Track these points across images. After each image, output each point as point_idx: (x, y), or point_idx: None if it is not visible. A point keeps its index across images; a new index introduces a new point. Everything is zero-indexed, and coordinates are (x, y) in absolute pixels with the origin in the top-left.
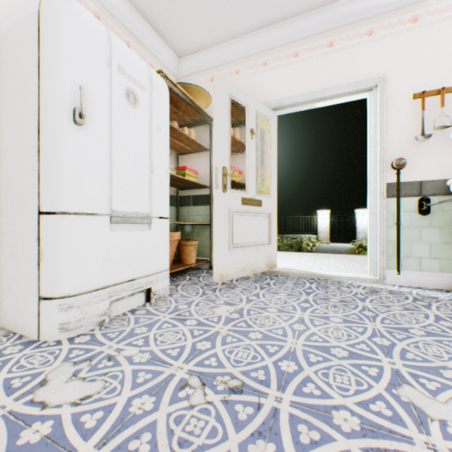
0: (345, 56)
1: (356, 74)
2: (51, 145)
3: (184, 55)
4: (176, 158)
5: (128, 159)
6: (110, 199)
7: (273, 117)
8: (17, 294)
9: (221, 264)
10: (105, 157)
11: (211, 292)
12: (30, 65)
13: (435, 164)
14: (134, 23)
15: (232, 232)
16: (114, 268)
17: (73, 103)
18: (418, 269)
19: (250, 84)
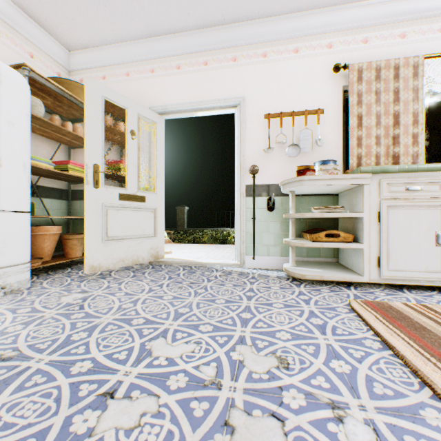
0: (217, 76)
1: (225, 92)
2: None
3: (74, 49)
4: (68, 151)
5: None
6: None
7: (160, 121)
8: None
9: (92, 256)
10: None
11: (78, 282)
12: None
13: (278, 172)
14: (3, 8)
15: (107, 225)
16: None
17: None
18: (267, 254)
19: (140, 87)
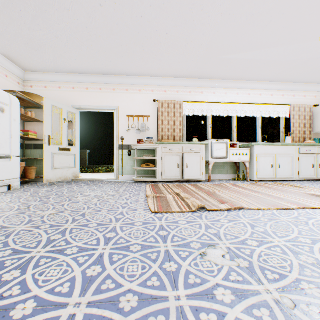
0: (106, 95)
1: (110, 103)
2: None
3: (29, 71)
4: (23, 123)
5: (1, 134)
6: None
7: (78, 112)
8: None
9: (48, 175)
10: None
11: (42, 186)
12: None
13: (133, 139)
14: None
15: (54, 162)
16: None
17: None
18: (128, 174)
19: (67, 95)
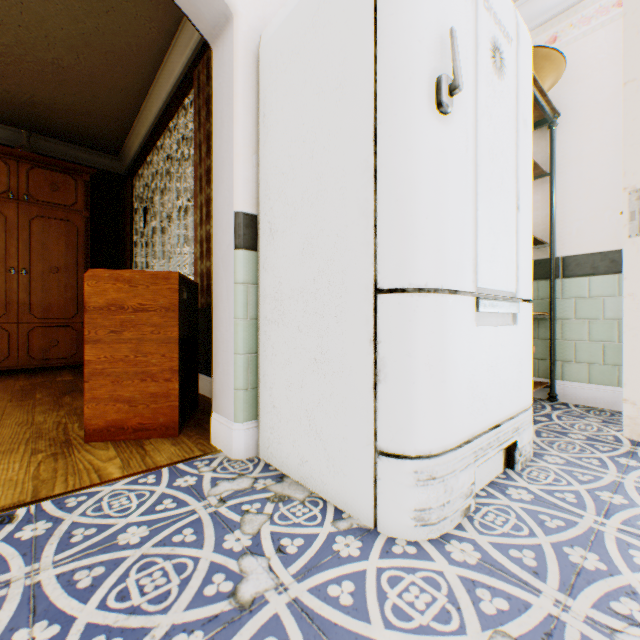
0: None
1: None
2: (398, 159)
3: None
4: None
5: (493, 182)
6: (474, 262)
7: None
8: (324, 434)
9: None
10: (469, 177)
11: (633, 462)
12: (353, 25)
13: None
14: None
15: None
16: (478, 402)
17: (434, 69)
18: None
19: None
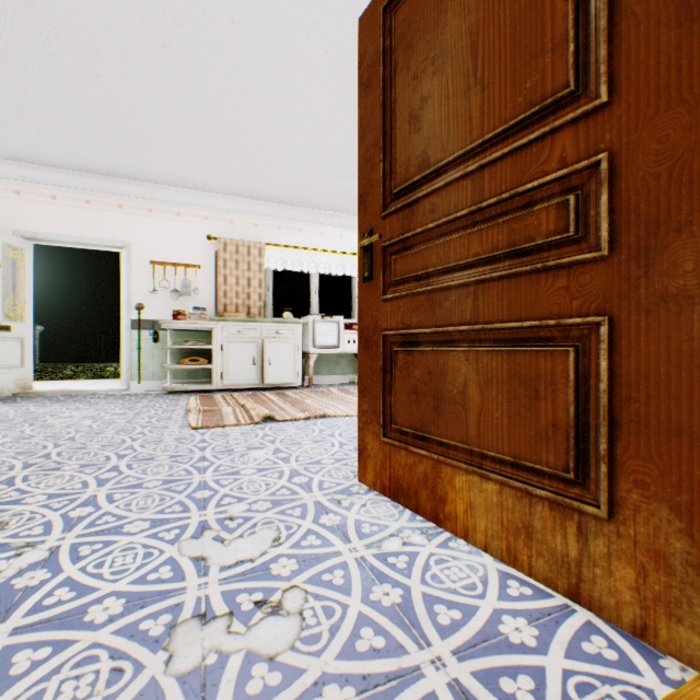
0: (102, 217)
1: (111, 234)
2: None
3: None
4: None
5: None
6: None
7: (30, 246)
8: None
9: None
10: None
11: None
12: None
13: (164, 310)
14: None
15: None
16: None
17: None
18: (154, 379)
19: None
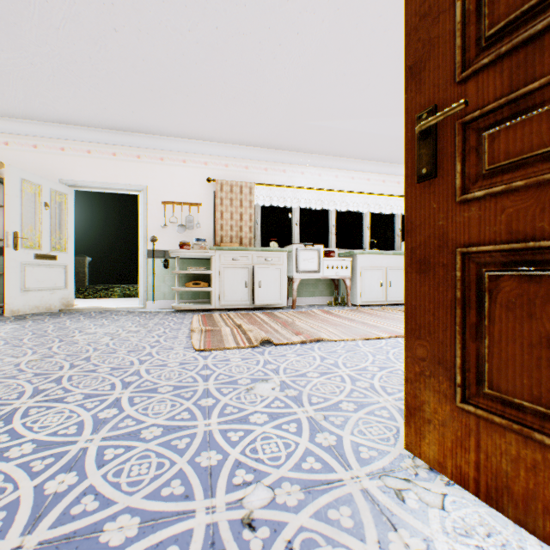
0: (125, 166)
1: (131, 179)
2: None
3: None
4: None
5: None
6: None
7: (71, 192)
8: None
9: (13, 303)
10: None
11: (3, 322)
12: None
13: (172, 242)
14: None
15: (25, 279)
16: None
17: None
18: (164, 299)
19: (49, 160)
